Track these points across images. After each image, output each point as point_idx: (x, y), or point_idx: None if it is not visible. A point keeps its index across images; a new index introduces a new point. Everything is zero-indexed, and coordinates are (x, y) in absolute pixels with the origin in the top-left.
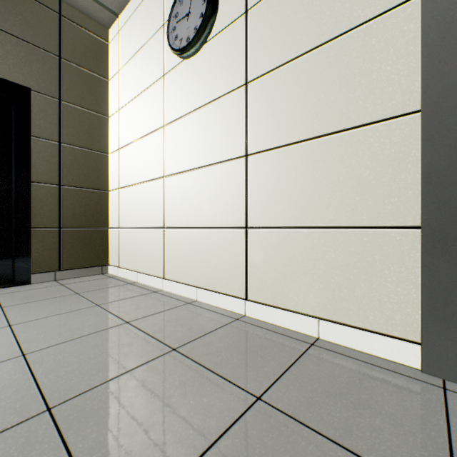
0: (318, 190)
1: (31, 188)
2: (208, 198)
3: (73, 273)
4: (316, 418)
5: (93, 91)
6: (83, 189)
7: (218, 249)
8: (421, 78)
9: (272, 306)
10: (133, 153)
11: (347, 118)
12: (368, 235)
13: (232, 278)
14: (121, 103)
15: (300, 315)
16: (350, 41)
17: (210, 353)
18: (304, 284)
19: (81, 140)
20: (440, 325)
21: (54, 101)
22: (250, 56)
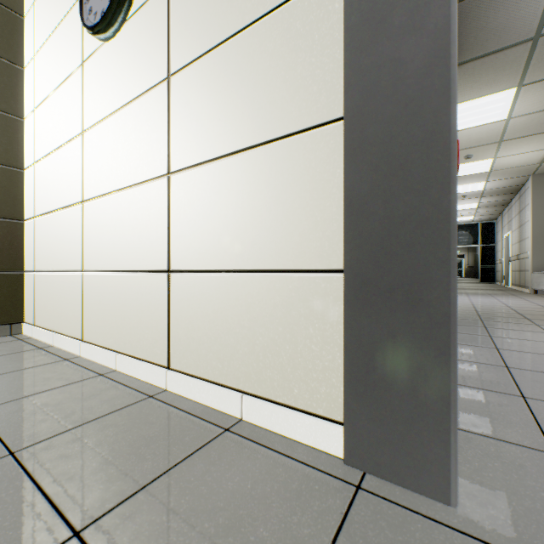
0: (243, 221)
1: None
2: (129, 232)
3: None
4: None
5: None
6: None
7: (140, 300)
8: (343, 74)
9: (195, 377)
10: (49, 169)
11: (272, 125)
12: (293, 282)
13: (154, 340)
14: (36, 100)
15: (223, 389)
16: (276, 23)
17: (65, 455)
18: (228, 347)
19: None
20: (362, 400)
21: None
22: (173, 39)
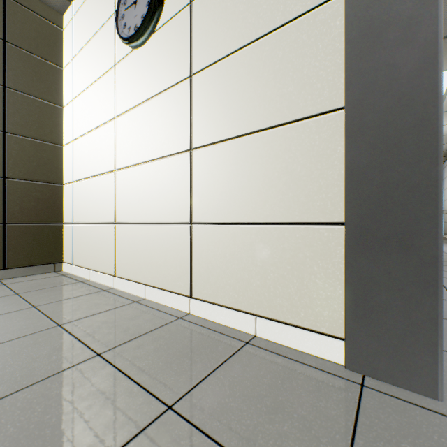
0: (256, 185)
1: None
2: (156, 193)
3: (21, 271)
4: (223, 428)
5: (44, 78)
6: (32, 182)
7: (166, 245)
8: (345, 75)
9: (214, 304)
10: (86, 146)
11: (281, 113)
12: (299, 232)
13: (178, 276)
14: (74, 92)
15: (240, 313)
16: (284, 36)
17: (136, 357)
18: (243, 281)
19: (29, 130)
20: (361, 321)
21: None
22: (194, 47)
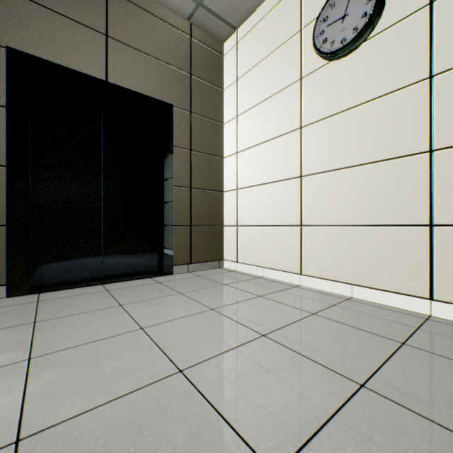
0: None
1: (173, 191)
2: (368, 196)
3: (200, 266)
4: None
5: (212, 101)
6: (205, 191)
7: (385, 247)
8: None
9: None
10: (256, 156)
11: None
12: None
13: (407, 277)
14: (239, 110)
15: None
16: None
17: (449, 350)
18: None
19: (204, 147)
20: None
21: (187, 114)
22: (437, 47)
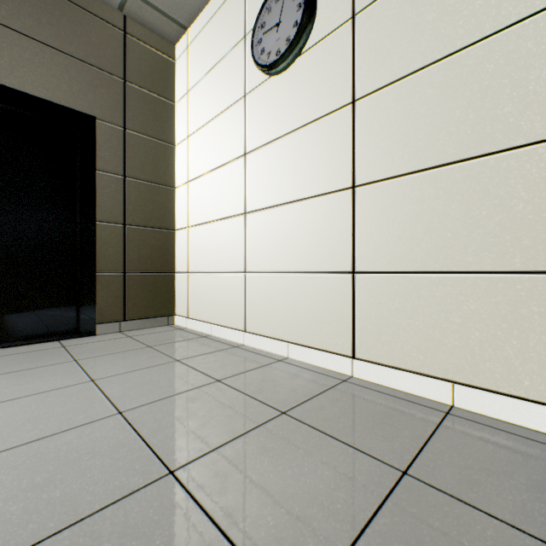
0: (452, 227)
1: (95, 228)
2: (302, 238)
3: (139, 323)
4: (484, 500)
5: (158, 116)
6: (148, 229)
7: (316, 298)
8: None
9: (388, 366)
10: (205, 187)
11: (492, 139)
12: (522, 282)
13: (334, 332)
14: (190, 129)
15: (428, 378)
16: (497, 46)
17: (327, 418)
18: (432, 340)
19: (146, 173)
20: None
21: (119, 130)
22: (358, 68)
